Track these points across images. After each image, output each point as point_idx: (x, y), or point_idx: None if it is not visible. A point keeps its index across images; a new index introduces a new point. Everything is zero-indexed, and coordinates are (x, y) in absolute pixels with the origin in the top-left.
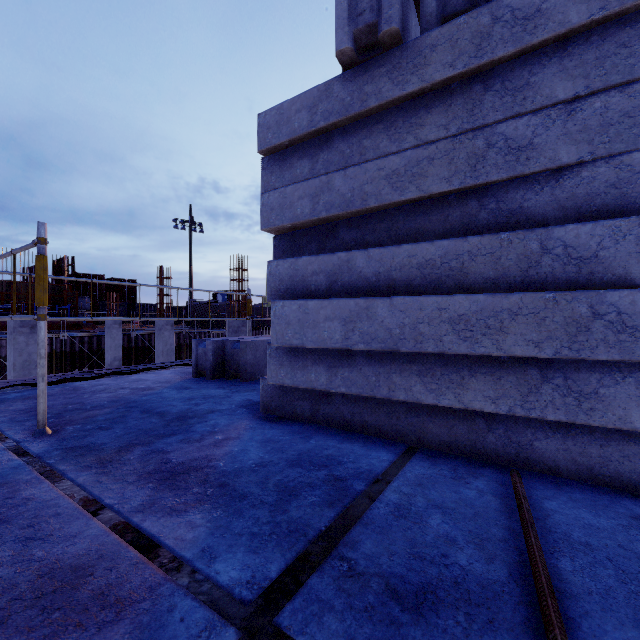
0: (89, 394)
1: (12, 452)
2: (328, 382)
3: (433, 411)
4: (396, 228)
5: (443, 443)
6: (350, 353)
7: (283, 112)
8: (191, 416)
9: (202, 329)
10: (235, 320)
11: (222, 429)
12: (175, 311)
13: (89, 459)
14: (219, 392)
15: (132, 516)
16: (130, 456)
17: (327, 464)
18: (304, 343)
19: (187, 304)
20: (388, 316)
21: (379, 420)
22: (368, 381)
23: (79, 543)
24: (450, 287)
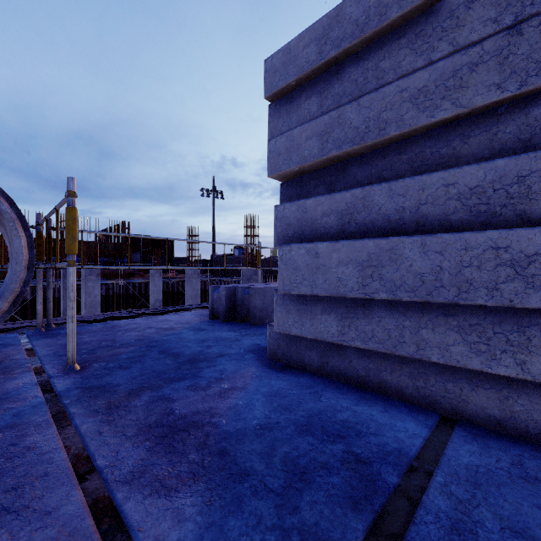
0: (122, 332)
1: (41, 387)
2: (340, 334)
3: (476, 377)
4: (421, 158)
5: (492, 419)
6: (366, 302)
7: (290, 51)
8: (202, 359)
9: (222, 277)
10: (248, 270)
11: (229, 376)
12: (202, 263)
13: (100, 402)
14: (230, 335)
15: (117, 489)
16: (137, 402)
17: (343, 434)
18: (313, 290)
19: (211, 257)
20: (419, 259)
21: (401, 380)
22: (389, 335)
23: (50, 526)
24: (508, 220)
